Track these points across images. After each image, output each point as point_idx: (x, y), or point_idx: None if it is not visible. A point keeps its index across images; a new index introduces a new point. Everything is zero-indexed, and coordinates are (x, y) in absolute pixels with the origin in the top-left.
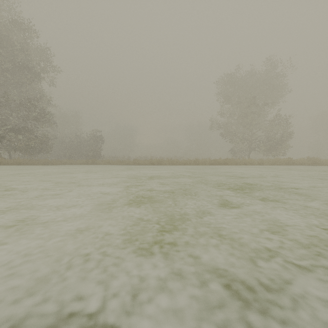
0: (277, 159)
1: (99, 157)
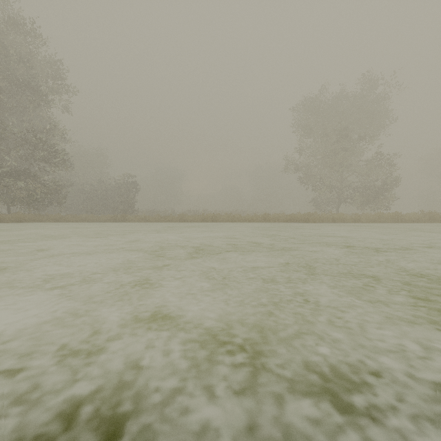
0: (379, 213)
1: (132, 211)
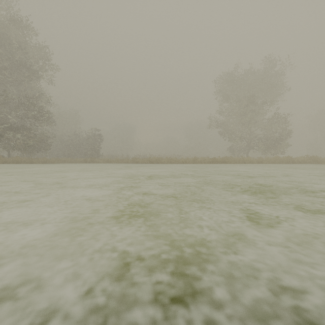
0: (276, 157)
1: (98, 156)
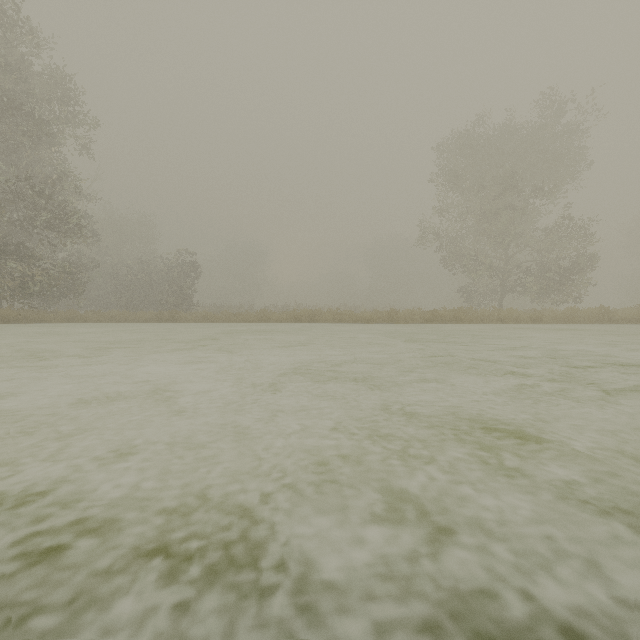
0: (573, 309)
1: (190, 306)
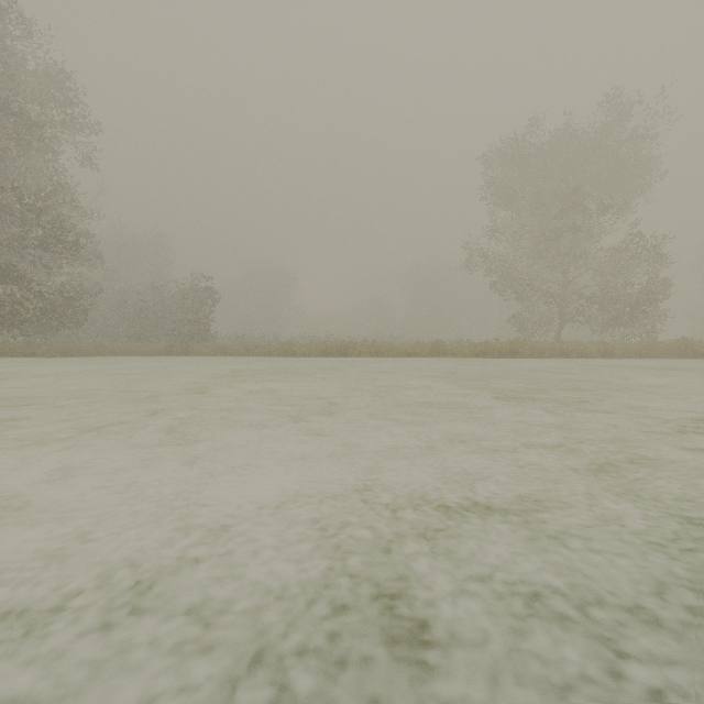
0: (649, 341)
1: (206, 337)
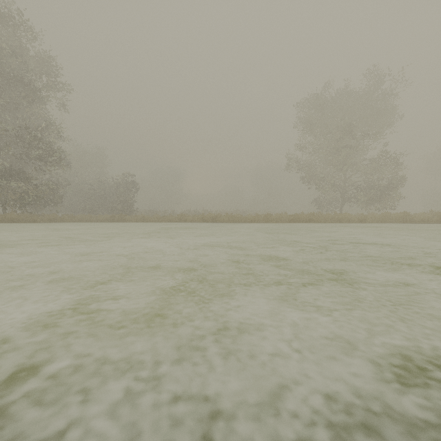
0: (386, 213)
1: (131, 211)
